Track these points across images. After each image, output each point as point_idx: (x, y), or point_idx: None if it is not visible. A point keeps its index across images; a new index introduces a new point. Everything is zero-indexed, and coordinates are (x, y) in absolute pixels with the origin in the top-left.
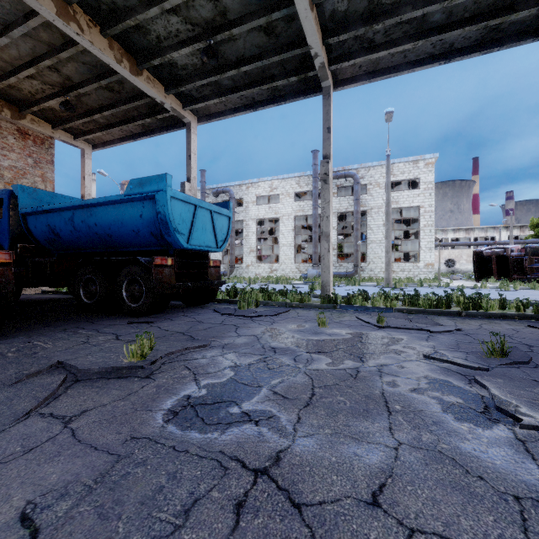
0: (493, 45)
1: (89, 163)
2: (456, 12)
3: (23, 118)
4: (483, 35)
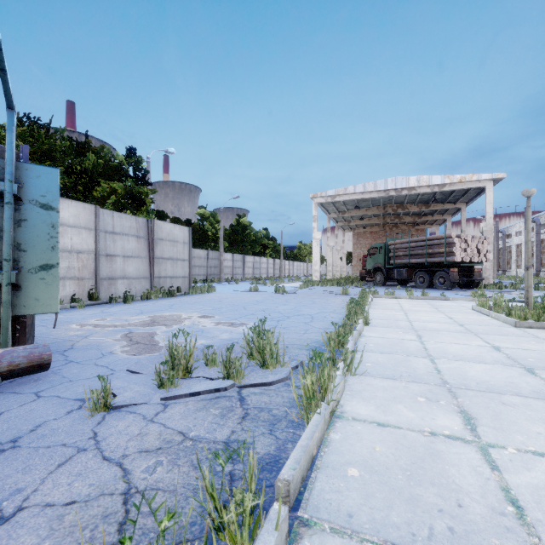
0: (483, 190)
1: (438, 232)
2: (460, 193)
3: (415, 227)
4: (478, 189)
